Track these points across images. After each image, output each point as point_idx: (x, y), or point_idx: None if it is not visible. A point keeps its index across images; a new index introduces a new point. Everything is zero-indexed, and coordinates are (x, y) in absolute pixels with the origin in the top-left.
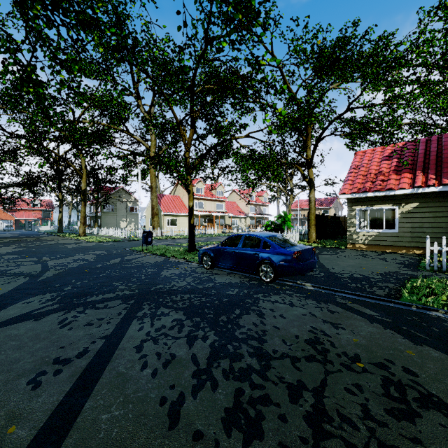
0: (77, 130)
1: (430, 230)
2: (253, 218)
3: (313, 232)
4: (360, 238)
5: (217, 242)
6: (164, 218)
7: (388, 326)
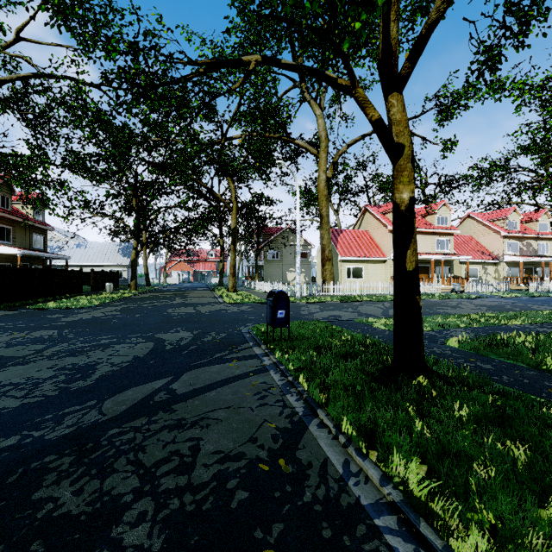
0: (71, 15)
1: None
2: (514, 265)
3: None
4: None
5: (465, 321)
6: (343, 265)
7: None
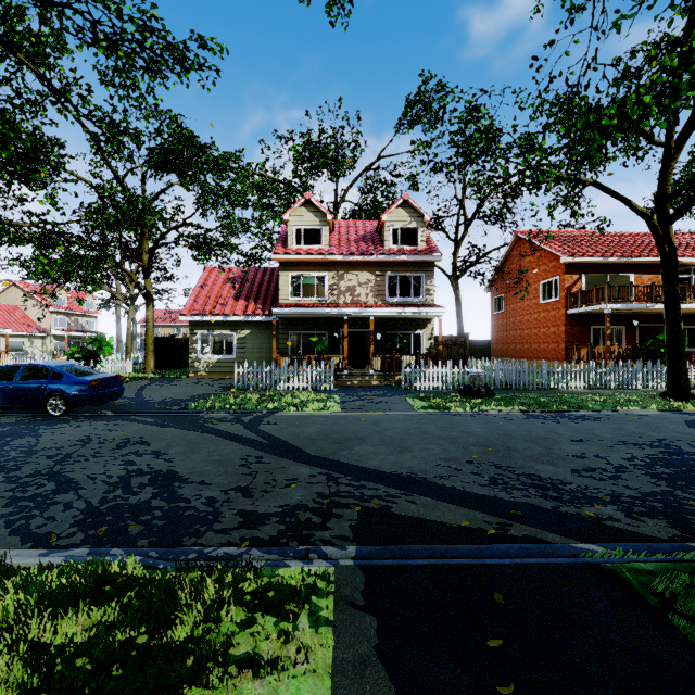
0: None
1: (259, 355)
2: (63, 338)
3: (151, 360)
4: (203, 365)
5: None
6: None
7: (156, 424)
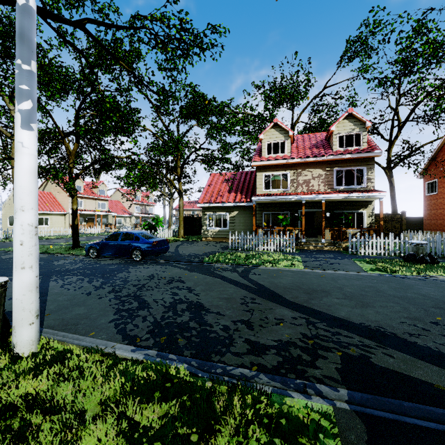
0: None
1: (243, 228)
2: (139, 218)
3: (181, 230)
4: (210, 233)
5: None
6: None
7: (187, 269)
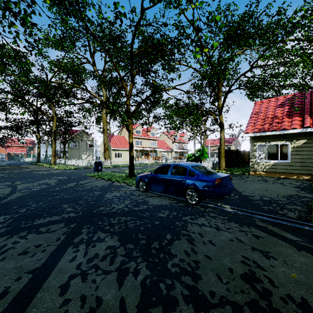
0: (41, 83)
1: None
2: (177, 152)
3: (223, 162)
4: (260, 167)
5: (151, 169)
6: (113, 152)
7: None
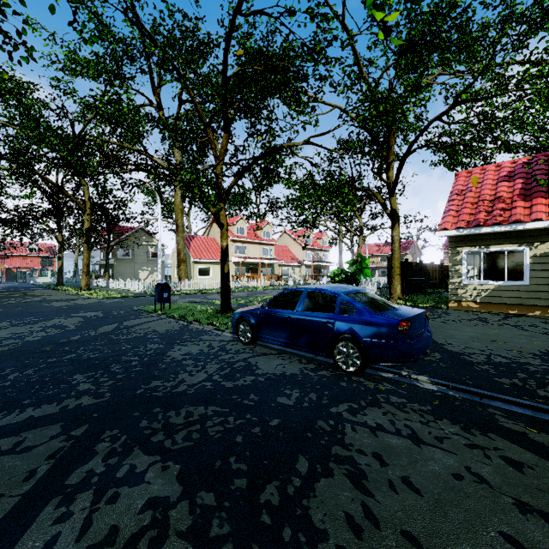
0: (49, 130)
1: None
2: (310, 267)
3: (397, 285)
4: (469, 293)
5: (263, 298)
6: (195, 266)
7: None
